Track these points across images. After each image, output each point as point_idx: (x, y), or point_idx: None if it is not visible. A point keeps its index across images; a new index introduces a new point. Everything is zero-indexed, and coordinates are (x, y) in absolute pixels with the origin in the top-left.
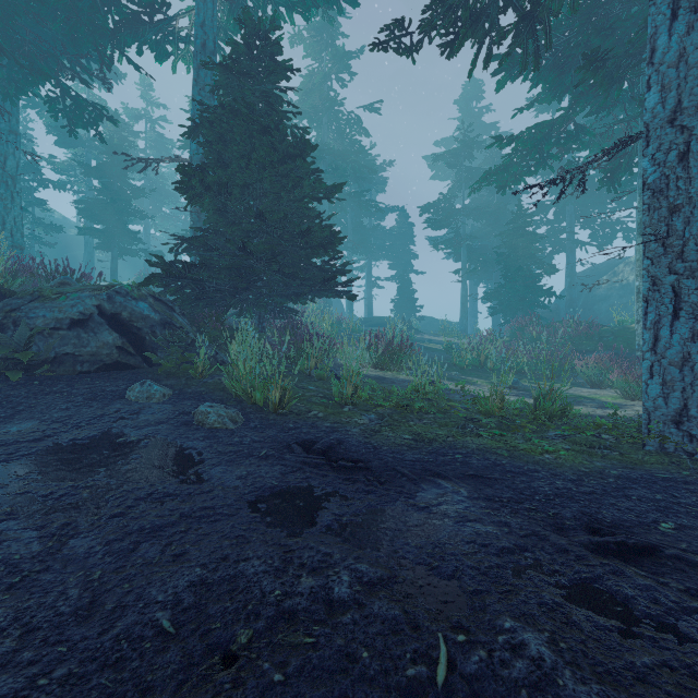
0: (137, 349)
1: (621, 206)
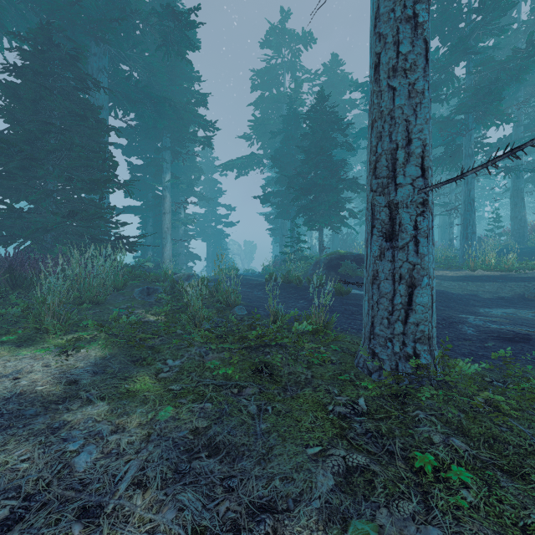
0: None
1: None
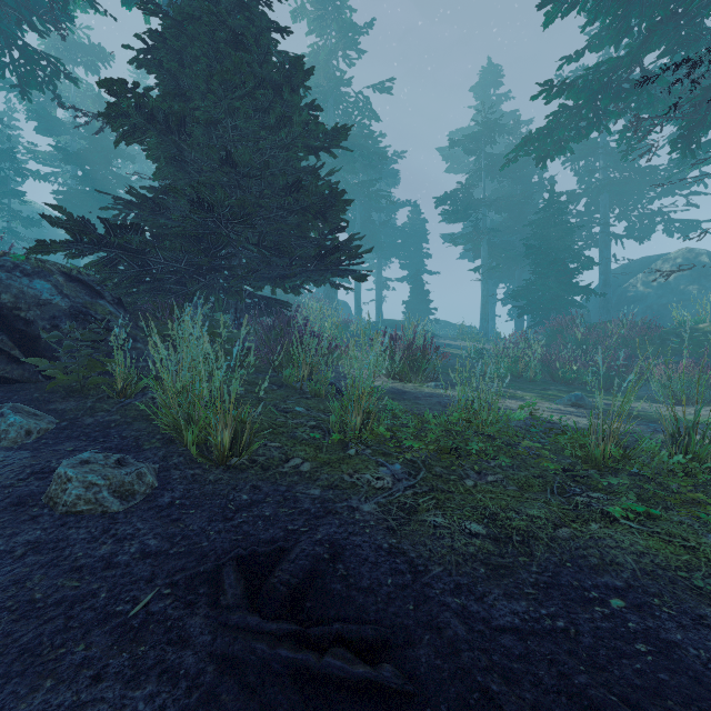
0: (25, 352)
1: (661, 195)
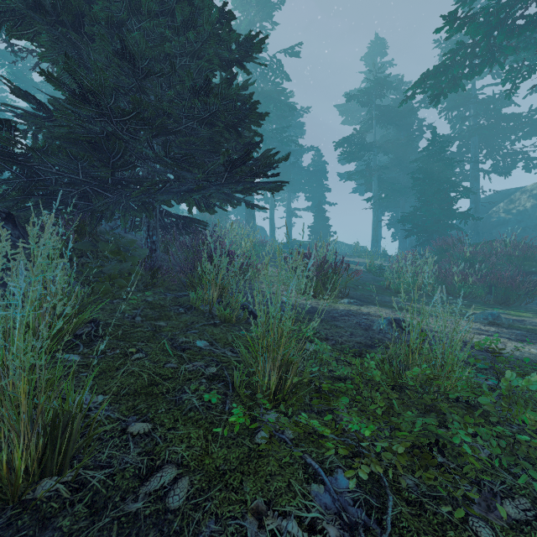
0: None
1: (522, 138)
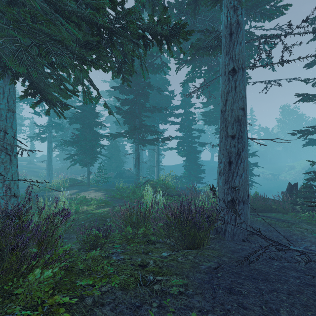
0: None
1: None
